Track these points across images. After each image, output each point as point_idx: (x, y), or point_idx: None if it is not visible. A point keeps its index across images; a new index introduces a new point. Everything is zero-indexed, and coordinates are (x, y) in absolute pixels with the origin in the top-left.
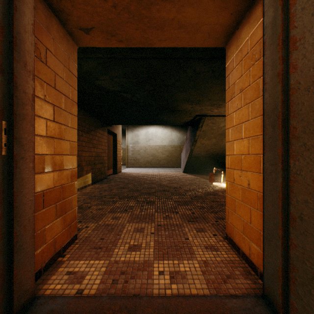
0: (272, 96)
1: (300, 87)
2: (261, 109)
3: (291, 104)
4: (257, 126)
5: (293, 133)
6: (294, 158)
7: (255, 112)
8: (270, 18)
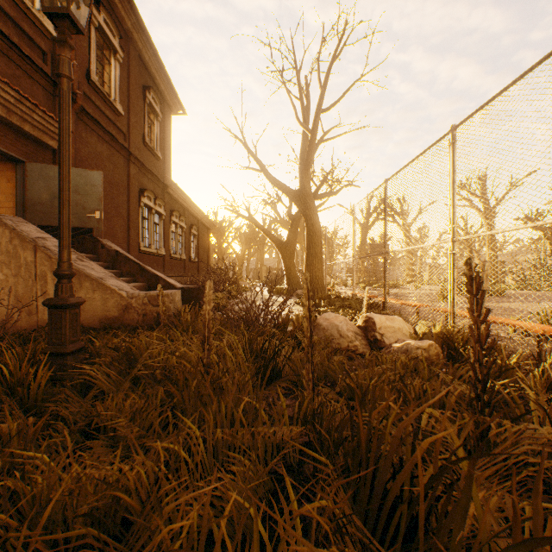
0: (20, 198)
1: (29, 200)
2: (13, 199)
3: (27, 203)
4: (11, 205)
5: (27, 209)
6: (28, 214)
7: (10, 199)
8: (20, 178)
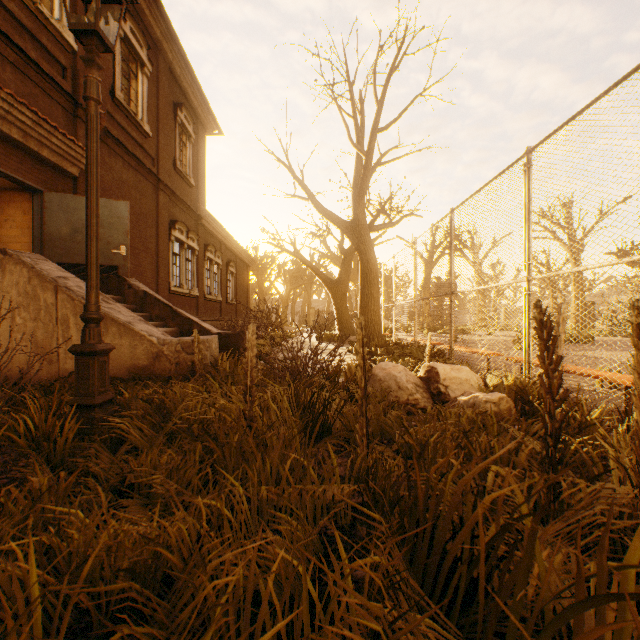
0: (38, 233)
1: (47, 234)
2: (30, 234)
3: (45, 237)
4: (28, 240)
5: (46, 244)
6: (46, 250)
7: (26, 234)
8: (37, 209)
